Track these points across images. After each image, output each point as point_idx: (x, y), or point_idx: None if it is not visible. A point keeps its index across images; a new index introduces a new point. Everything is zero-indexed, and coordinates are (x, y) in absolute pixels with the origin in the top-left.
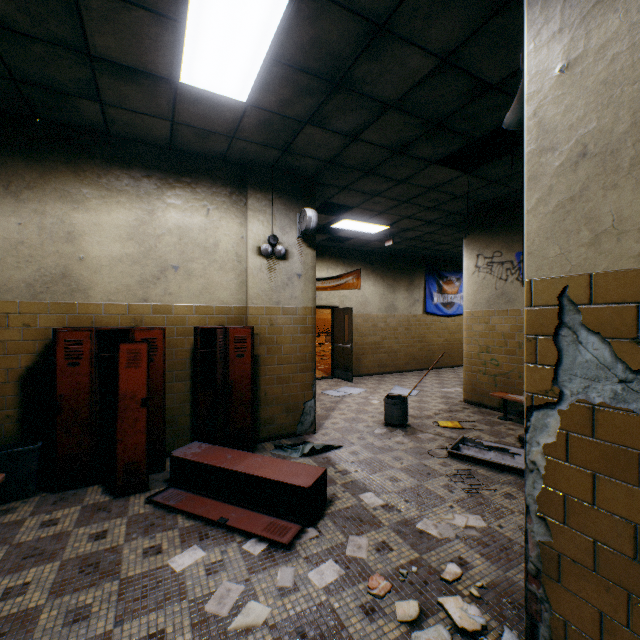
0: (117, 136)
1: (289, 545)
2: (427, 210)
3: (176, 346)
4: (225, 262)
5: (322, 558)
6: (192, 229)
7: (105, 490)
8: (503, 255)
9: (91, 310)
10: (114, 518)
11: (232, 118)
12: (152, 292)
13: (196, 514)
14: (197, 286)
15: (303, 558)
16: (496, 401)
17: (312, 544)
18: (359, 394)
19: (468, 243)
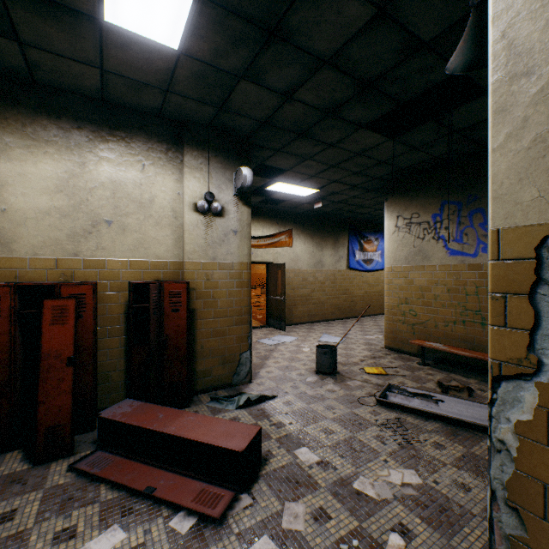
0: (44, 84)
1: (220, 518)
2: (353, 175)
3: (109, 301)
4: (161, 217)
5: (256, 533)
6: (126, 184)
7: (25, 456)
8: (420, 216)
9: (14, 264)
10: (28, 492)
11: (164, 68)
12: (83, 246)
13: (121, 484)
14: (132, 241)
15: (235, 535)
16: (414, 347)
17: (245, 515)
18: (291, 342)
19: (389, 205)
